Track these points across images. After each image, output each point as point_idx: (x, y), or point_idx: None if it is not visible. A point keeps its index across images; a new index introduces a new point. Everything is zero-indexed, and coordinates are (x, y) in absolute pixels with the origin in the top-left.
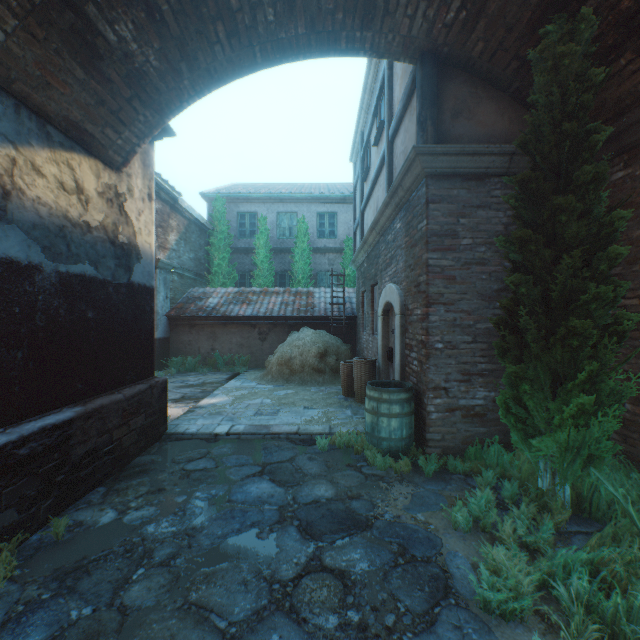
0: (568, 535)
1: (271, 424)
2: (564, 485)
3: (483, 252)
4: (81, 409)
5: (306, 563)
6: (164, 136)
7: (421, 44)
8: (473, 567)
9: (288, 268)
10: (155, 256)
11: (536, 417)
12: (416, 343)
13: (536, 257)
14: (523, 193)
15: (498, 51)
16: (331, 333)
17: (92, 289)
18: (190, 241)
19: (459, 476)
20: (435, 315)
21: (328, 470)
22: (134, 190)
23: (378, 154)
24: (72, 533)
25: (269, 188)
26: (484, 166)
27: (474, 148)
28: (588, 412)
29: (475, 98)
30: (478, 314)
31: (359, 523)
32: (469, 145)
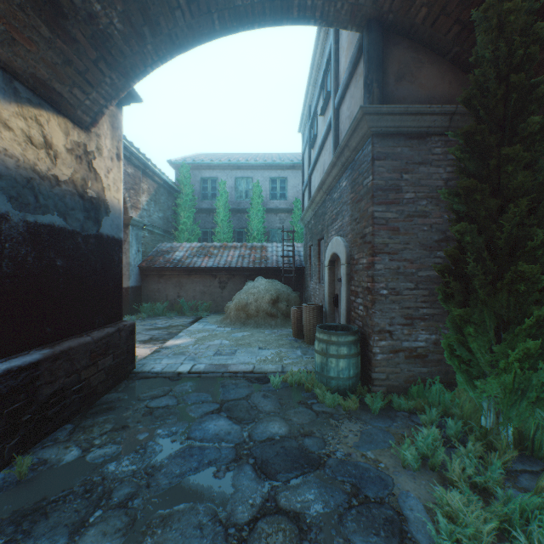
0: (514, 474)
1: (229, 363)
2: (509, 425)
3: (425, 205)
4: (48, 351)
5: (261, 504)
6: (132, 102)
7: (368, 12)
8: (426, 508)
9: (245, 226)
10: (128, 214)
11: (480, 359)
12: (362, 290)
13: (481, 206)
14: (467, 146)
15: (440, 16)
16: (282, 282)
17: (61, 239)
18: (159, 202)
19: (403, 413)
20: (380, 264)
21: (281, 407)
22: (103, 149)
23: (324, 122)
24: (35, 472)
25: (228, 157)
26: (426, 125)
27: (417, 108)
28: (533, 355)
29: (417, 63)
30: (420, 263)
31: (312, 461)
32: (412, 105)
